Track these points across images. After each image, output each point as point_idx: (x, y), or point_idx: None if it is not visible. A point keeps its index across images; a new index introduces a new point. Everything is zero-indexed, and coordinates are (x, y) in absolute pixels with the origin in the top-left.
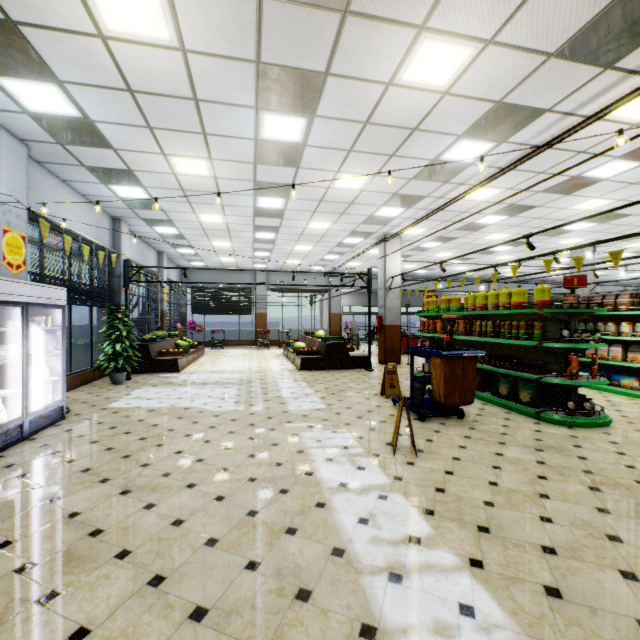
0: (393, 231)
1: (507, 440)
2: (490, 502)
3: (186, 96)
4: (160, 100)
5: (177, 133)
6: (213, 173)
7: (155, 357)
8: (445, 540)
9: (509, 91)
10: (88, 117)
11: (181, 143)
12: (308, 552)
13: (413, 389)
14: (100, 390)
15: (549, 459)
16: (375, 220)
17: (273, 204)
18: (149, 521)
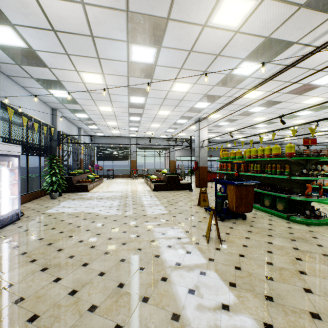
0: (203, 116)
1: (273, 233)
2: (270, 277)
3: (86, 34)
4: (72, 36)
5: (83, 58)
6: (105, 82)
7: (75, 184)
8: (245, 307)
9: (274, 30)
10: (31, 48)
11: (86, 64)
12: (155, 317)
13: (217, 203)
14: (43, 202)
15: (300, 246)
16: (194, 110)
17: (138, 100)
18: (55, 291)
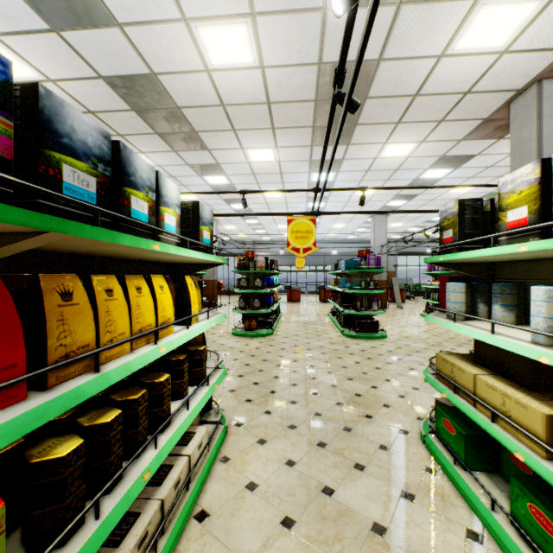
0: None
1: None
2: None
3: None
4: None
5: None
6: None
7: None
8: None
9: None
10: None
11: None
12: None
13: None
14: None
15: None
16: None
17: None
18: None
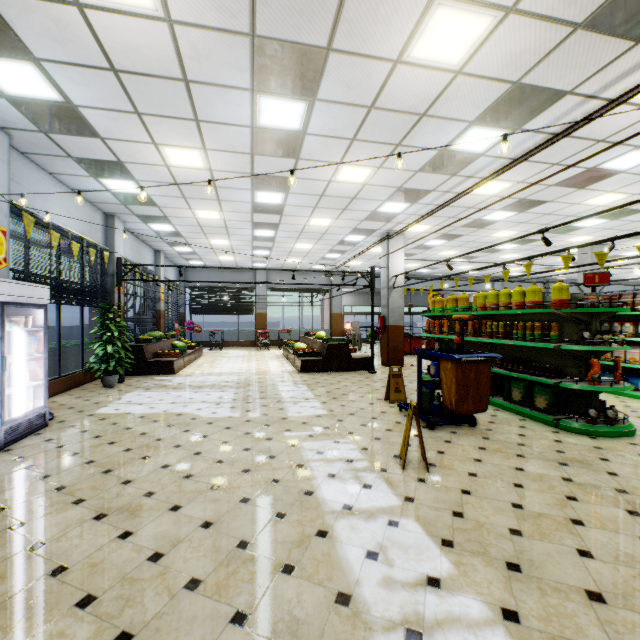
0: (396, 228)
1: (526, 452)
2: (517, 530)
3: (175, 76)
4: (147, 81)
5: (167, 120)
6: (208, 165)
7: (150, 359)
8: (470, 582)
9: (528, 70)
10: (70, 101)
11: (172, 131)
12: (307, 599)
13: (421, 394)
14: (90, 394)
15: (576, 475)
16: (378, 216)
17: (272, 199)
18: (122, 555)
